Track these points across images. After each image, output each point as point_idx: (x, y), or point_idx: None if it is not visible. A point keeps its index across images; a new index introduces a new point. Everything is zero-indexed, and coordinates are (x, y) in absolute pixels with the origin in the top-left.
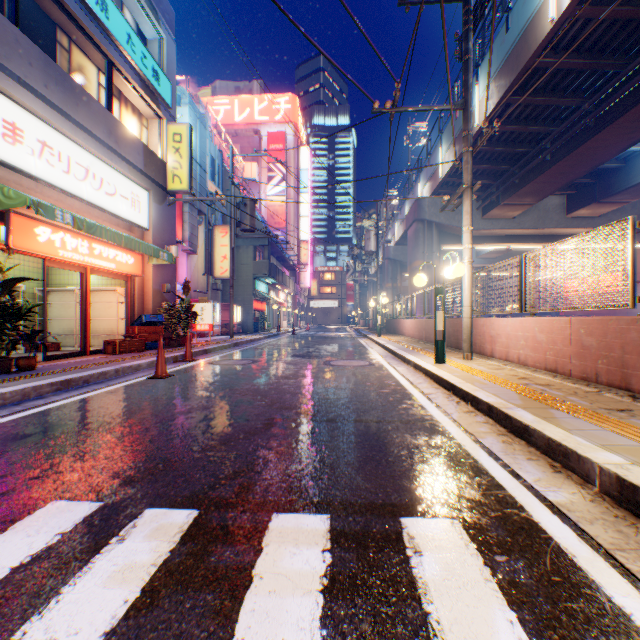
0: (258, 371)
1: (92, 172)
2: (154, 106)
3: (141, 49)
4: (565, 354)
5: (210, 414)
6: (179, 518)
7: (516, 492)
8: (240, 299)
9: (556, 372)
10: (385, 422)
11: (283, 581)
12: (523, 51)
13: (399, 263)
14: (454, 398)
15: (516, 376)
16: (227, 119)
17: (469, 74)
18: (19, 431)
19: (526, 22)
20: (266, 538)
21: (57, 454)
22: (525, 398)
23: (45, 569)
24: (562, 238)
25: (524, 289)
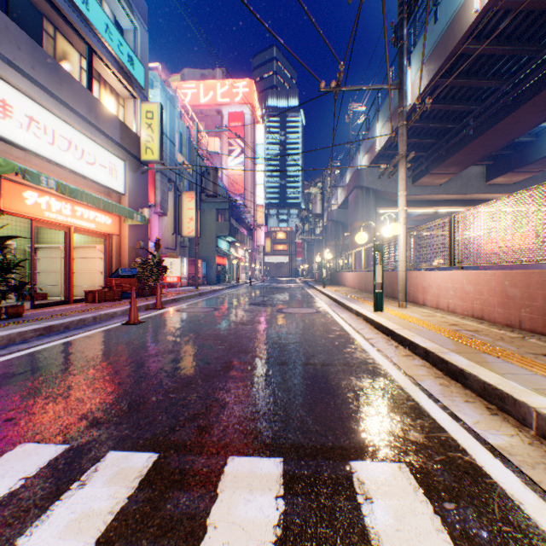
0: (219, 318)
1: (74, 144)
2: (129, 87)
3: (118, 37)
4: (491, 303)
5: (175, 357)
6: (139, 462)
7: (457, 435)
8: (204, 255)
9: (482, 319)
10: (332, 365)
11: (237, 531)
12: (450, 39)
13: (341, 224)
14: (393, 343)
15: (447, 323)
16: (194, 101)
17: (404, 57)
18: (1, 374)
19: (453, 14)
20: (221, 483)
21: (32, 396)
22: (458, 343)
23: (4, 517)
24: (482, 202)
25: (453, 246)
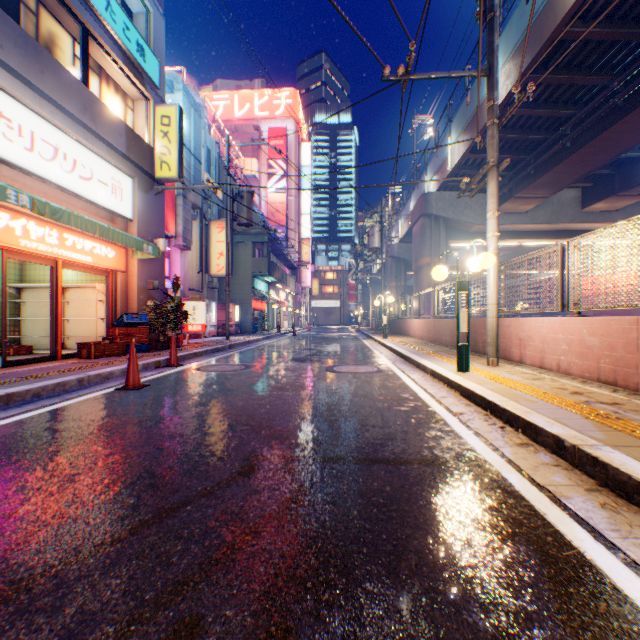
0: (249, 380)
1: (62, 152)
2: (139, 84)
3: (123, 19)
4: (630, 363)
5: (173, 447)
6: None
7: None
8: (238, 298)
9: (615, 385)
10: (413, 463)
11: None
12: (548, 20)
13: (403, 261)
14: (495, 421)
15: (565, 390)
16: (227, 115)
17: (495, 34)
18: None
19: None
20: None
21: None
22: (603, 427)
23: None
24: (576, 234)
25: (567, 283)
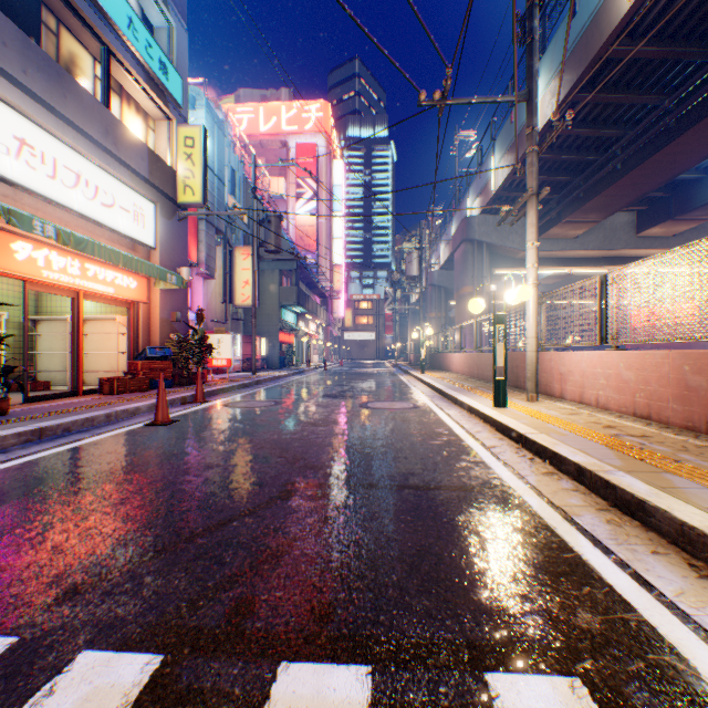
0: (281, 415)
1: (84, 178)
2: (161, 104)
3: (145, 36)
4: (662, 397)
5: (212, 476)
6: (128, 674)
7: (655, 617)
8: (264, 330)
9: (649, 419)
10: (441, 489)
11: None
12: (594, 38)
13: (444, 290)
14: (525, 453)
15: (599, 424)
16: (251, 129)
17: (534, 58)
18: None
19: (598, 3)
20: None
21: None
22: (624, 456)
23: None
24: (631, 261)
25: (605, 316)
